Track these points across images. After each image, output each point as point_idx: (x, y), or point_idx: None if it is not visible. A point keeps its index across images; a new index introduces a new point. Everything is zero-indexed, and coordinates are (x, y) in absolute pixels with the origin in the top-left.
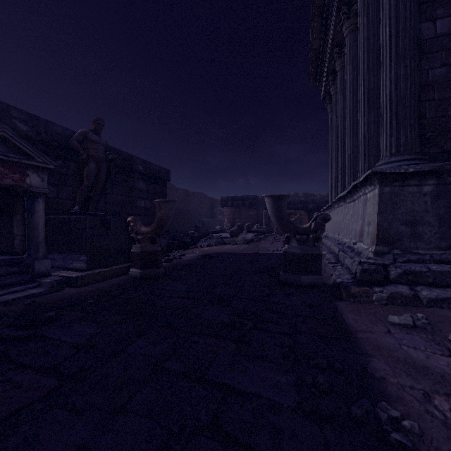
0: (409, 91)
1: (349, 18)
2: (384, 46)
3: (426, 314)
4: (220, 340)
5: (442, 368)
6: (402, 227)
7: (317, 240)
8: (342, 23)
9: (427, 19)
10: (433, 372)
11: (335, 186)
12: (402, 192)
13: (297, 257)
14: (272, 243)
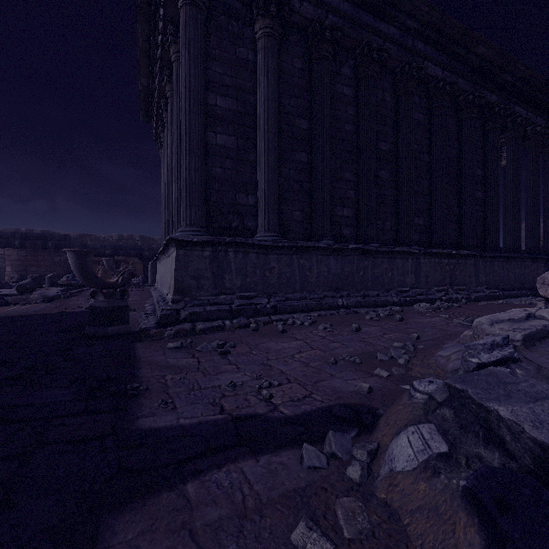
0: (198, 181)
1: (171, 83)
2: (182, 139)
3: (195, 339)
4: (5, 387)
5: (182, 364)
6: (192, 280)
7: (125, 293)
8: (165, 83)
9: (212, 130)
10: (176, 366)
11: (165, 236)
12: (191, 254)
13: (103, 310)
14: (88, 299)
